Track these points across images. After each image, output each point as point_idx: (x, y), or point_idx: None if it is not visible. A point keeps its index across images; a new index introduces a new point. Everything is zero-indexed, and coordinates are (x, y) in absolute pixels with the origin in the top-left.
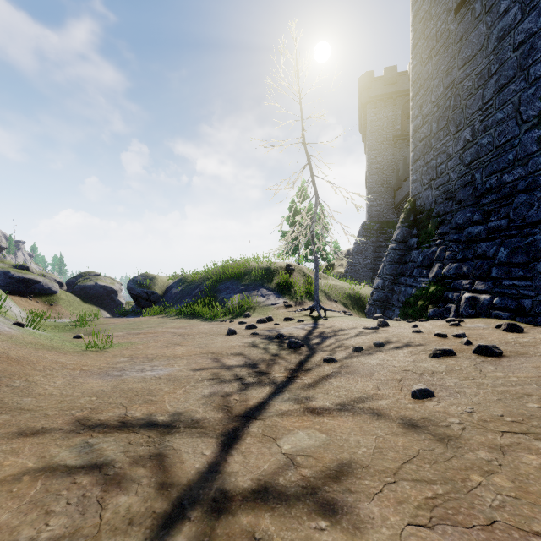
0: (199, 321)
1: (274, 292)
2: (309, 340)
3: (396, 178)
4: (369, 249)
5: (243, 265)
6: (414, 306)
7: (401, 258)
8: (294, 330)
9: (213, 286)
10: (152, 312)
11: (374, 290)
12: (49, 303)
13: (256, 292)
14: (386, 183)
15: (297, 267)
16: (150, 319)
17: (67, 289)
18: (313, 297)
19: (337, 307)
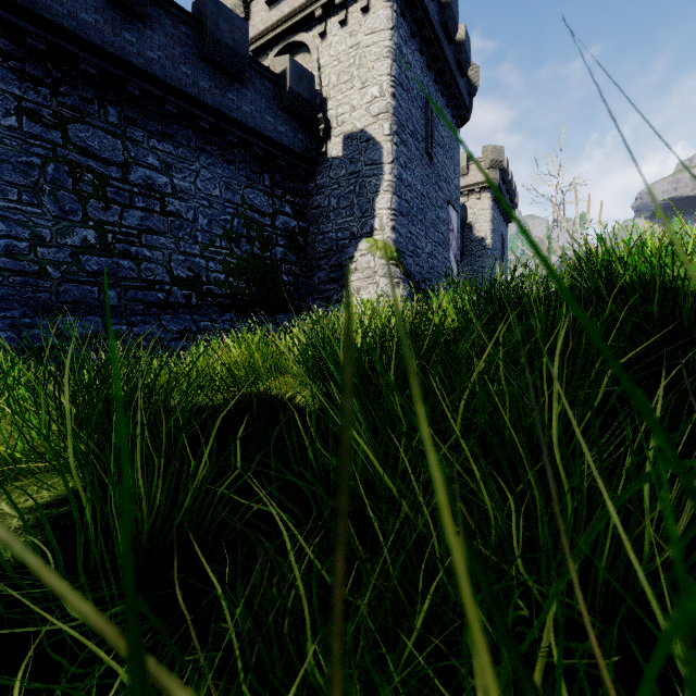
0: None
1: None
2: None
3: None
4: None
5: None
6: None
7: None
8: None
9: None
10: None
11: None
12: None
13: None
14: None
15: None
16: None
17: None
18: None
19: None
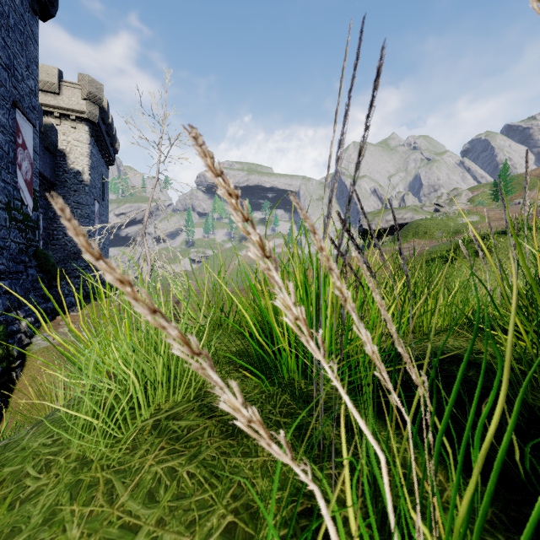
0: None
1: None
2: None
3: None
4: None
5: None
6: None
7: None
8: None
9: None
10: None
11: None
12: None
13: None
14: None
15: None
16: None
17: None
18: None
19: None
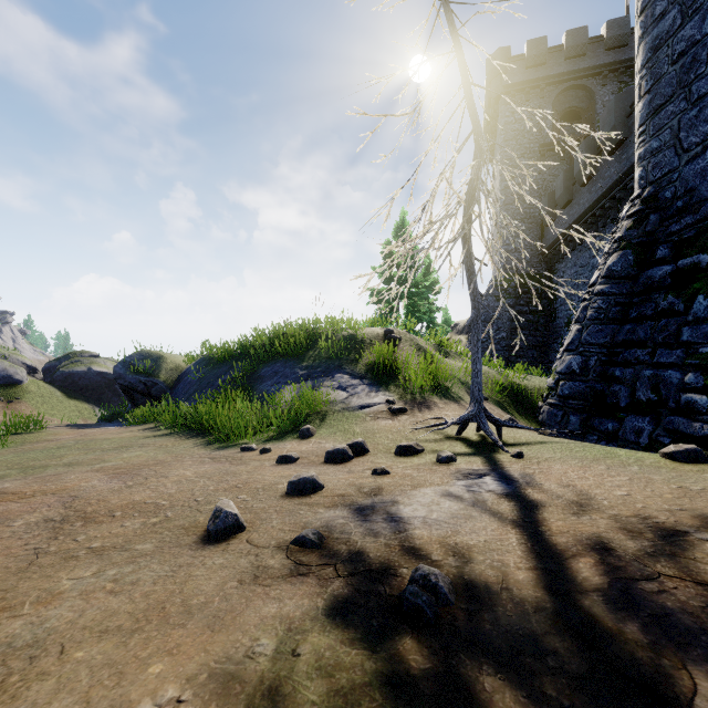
0: (199, 446)
1: (364, 380)
2: (655, 695)
3: (547, 206)
4: (504, 317)
5: (308, 334)
6: (702, 413)
7: (625, 310)
8: (455, 513)
9: (251, 371)
10: (143, 417)
11: (561, 376)
12: (7, 400)
13: (328, 380)
14: (529, 217)
15: (405, 335)
16: (119, 433)
17: (44, 377)
18: (443, 390)
19: (493, 410)
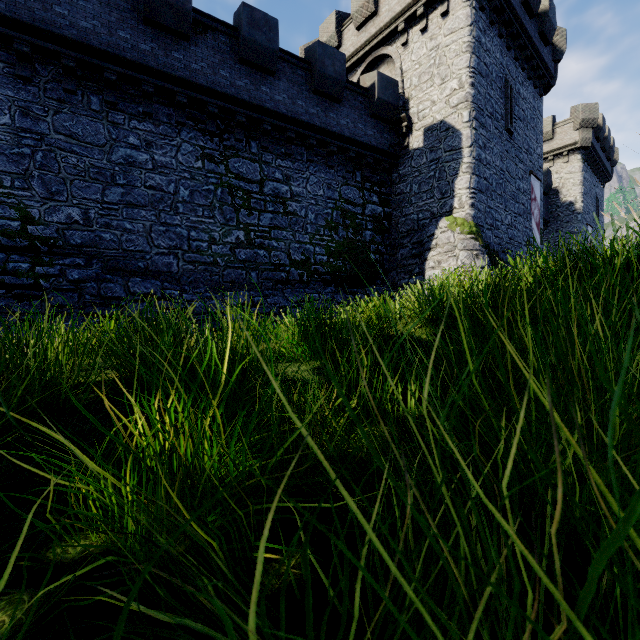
0: None
1: None
2: None
3: None
4: None
5: None
6: None
7: None
8: None
9: None
10: None
11: None
12: None
13: None
14: None
15: None
16: None
17: None
18: None
19: None
